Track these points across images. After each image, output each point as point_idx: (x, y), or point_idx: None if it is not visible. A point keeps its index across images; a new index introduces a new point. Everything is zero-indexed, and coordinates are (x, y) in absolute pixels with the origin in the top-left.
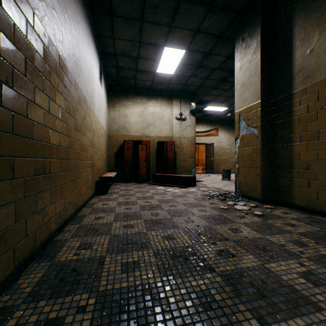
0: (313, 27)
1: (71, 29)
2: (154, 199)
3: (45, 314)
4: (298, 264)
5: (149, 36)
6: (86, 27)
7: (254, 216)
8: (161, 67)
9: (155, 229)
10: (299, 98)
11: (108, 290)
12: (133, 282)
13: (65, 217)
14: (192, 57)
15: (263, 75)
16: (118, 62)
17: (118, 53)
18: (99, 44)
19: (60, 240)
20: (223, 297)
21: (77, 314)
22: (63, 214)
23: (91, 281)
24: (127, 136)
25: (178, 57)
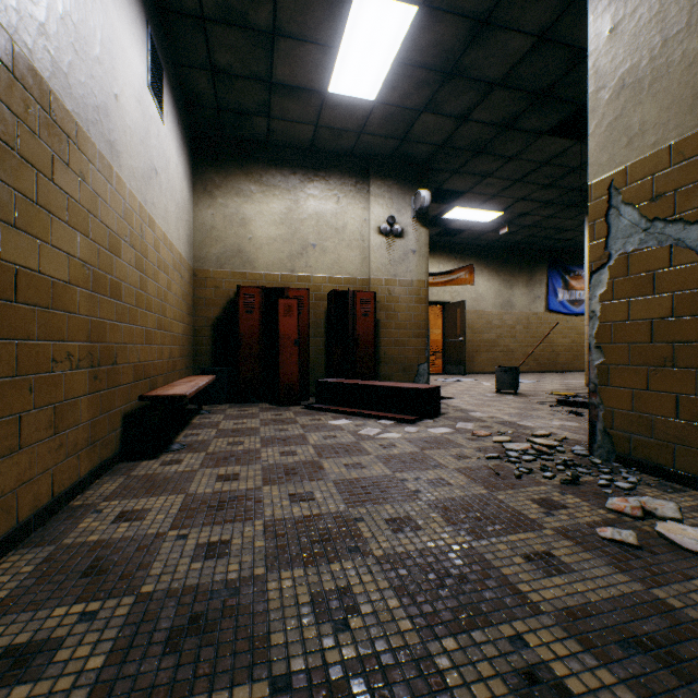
0: None
1: None
2: (323, 479)
3: None
4: None
5: None
6: None
7: None
8: (342, 73)
9: None
10: None
11: None
12: None
13: None
14: (434, 37)
15: None
16: (214, 50)
17: (213, 11)
18: None
19: None
20: None
21: None
22: None
23: None
24: (247, 277)
25: (392, 36)
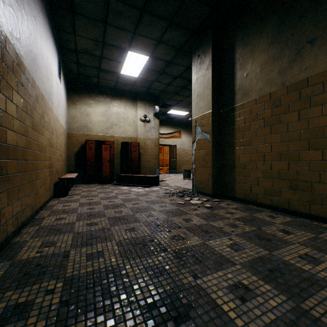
0: (248, 56)
1: (28, 25)
2: (118, 198)
3: (13, 300)
4: (229, 239)
5: (113, 39)
6: (44, 21)
7: (204, 208)
8: (126, 69)
9: (118, 224)
10: (239, 111)
11: (74, 275)
12: (97, 266)
13: (23, 220)
14: (155, 64)
15: (214, 89)
16: (79, 59)
17: (80, 50)
18: (58, 37)
19: (19, 241)
20: (171, 266)
21: (46, 296)
22: (21, 217)
23: (57, 271)
24: (89, 136)
25: (142, 62)
